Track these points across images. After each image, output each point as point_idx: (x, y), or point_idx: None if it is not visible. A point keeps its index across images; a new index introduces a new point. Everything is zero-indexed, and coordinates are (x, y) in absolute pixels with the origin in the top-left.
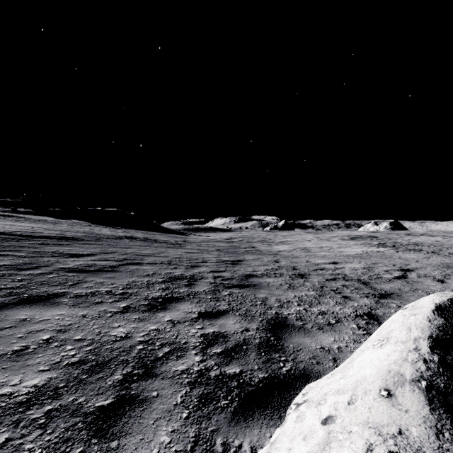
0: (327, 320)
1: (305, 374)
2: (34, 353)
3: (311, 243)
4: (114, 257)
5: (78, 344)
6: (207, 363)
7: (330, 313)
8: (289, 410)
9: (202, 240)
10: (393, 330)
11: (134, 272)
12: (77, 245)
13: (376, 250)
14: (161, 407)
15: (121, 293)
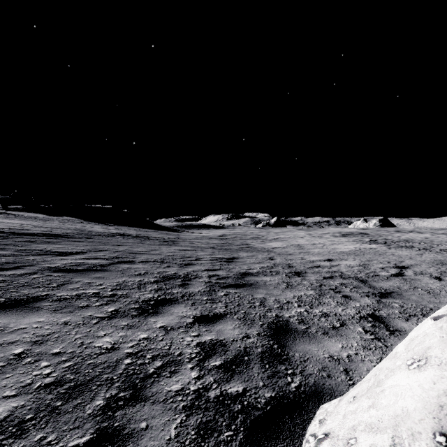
0: (331, 323)
1: (317, 390)
2: (1, 373)
3: (304, 240)
4: (104, 255)
5: (56, 359)
6: (204, 380)
7: (333, 315)
8: (305, 444)
9: (196, 237)
10: (432, 347)
11: (125, 272)
12: (67, 242)
13: (368, 246)
14: (150, 444)
15: (110, 295)
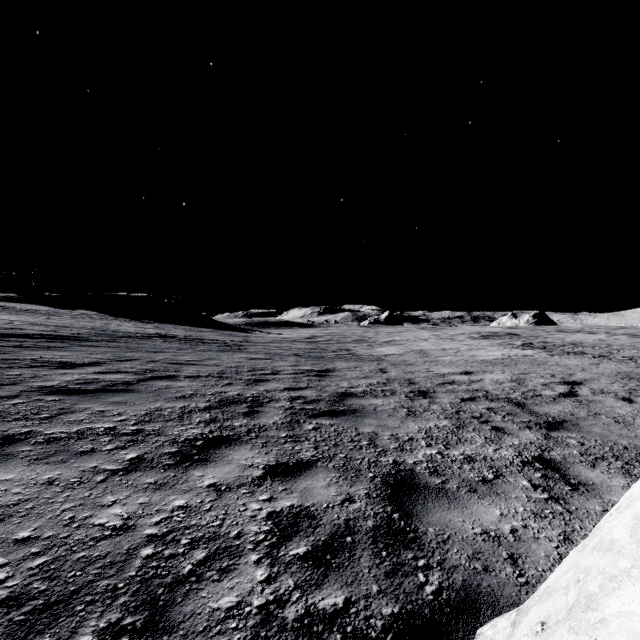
0: (479, 473)
1: (469, 598)
2: None
3: (429, 344)
4: (133, 367)
5: (20, 551)
6: (278, 585)
7: (482, 460)
8: None
9: (273, 339)
10: None
11: (162, 393)
12: (77, 348)
13: (521, 353)
14: None
15: (132, 431)
